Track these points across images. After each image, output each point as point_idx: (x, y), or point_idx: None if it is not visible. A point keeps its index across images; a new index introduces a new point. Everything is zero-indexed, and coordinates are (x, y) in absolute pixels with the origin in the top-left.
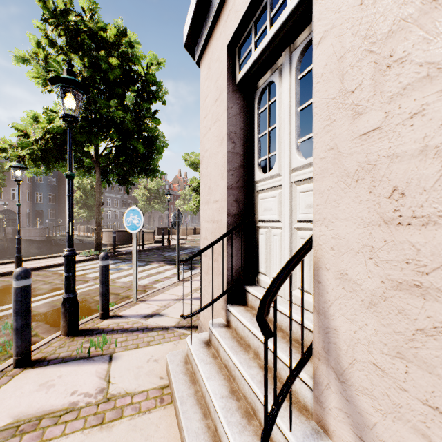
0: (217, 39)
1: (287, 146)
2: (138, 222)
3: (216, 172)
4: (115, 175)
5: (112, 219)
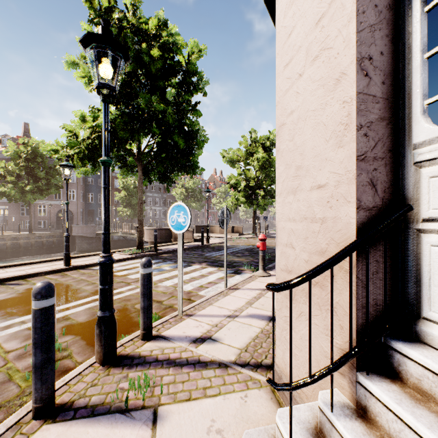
0: None
1: None
2: (184, 221)
3: (319, 138)
4: (156, 172)
5: (152, 218)
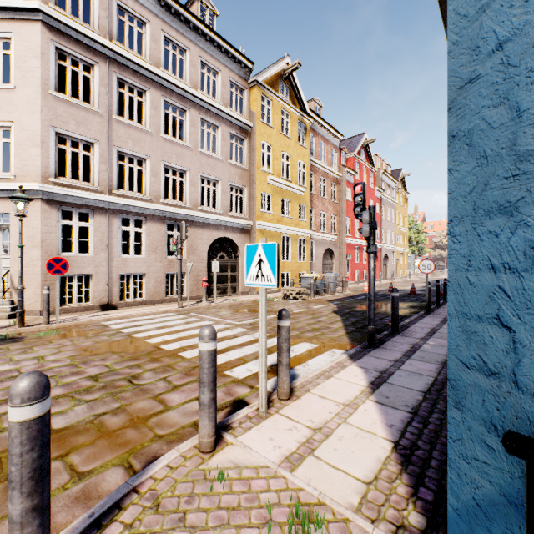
0: None
1: (0, 249)
2: None
3: None
4: None
5: None
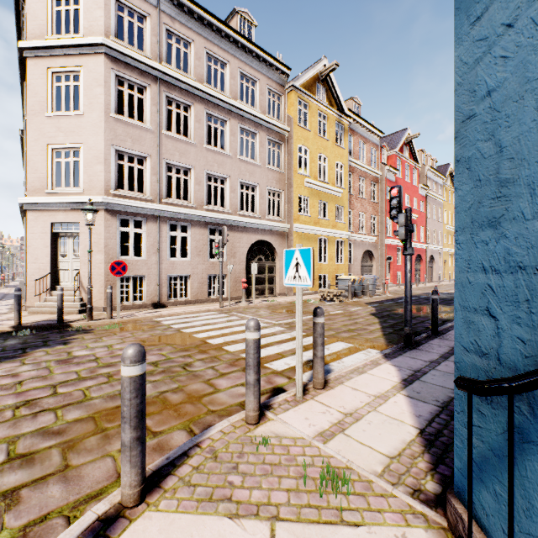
0: (44, 215)
1: (71, 253)
2: None
3: (43, 254)
4: None
5: None
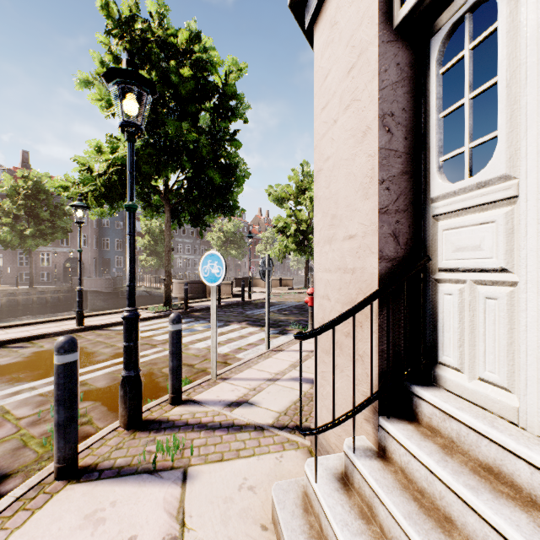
0: None
1: (538, 111)
2: (218, 272)
3: (350, 188)
4: (187, 214)
5: (183, 268)
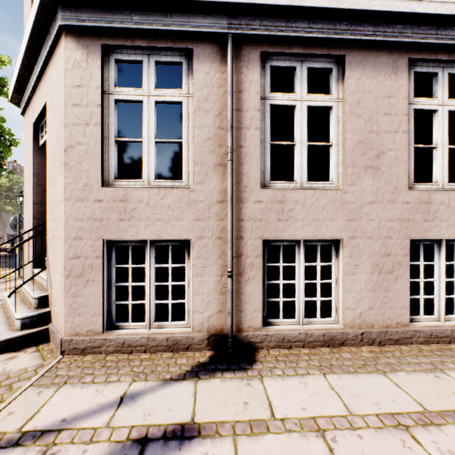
0: (30, 114)
1: None
2: None
3: (30, 193)
4: None
5: None
